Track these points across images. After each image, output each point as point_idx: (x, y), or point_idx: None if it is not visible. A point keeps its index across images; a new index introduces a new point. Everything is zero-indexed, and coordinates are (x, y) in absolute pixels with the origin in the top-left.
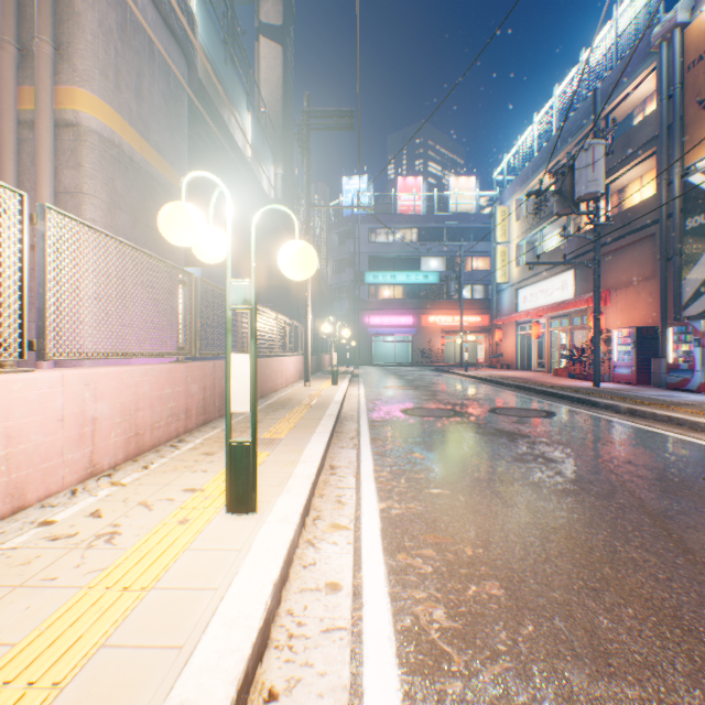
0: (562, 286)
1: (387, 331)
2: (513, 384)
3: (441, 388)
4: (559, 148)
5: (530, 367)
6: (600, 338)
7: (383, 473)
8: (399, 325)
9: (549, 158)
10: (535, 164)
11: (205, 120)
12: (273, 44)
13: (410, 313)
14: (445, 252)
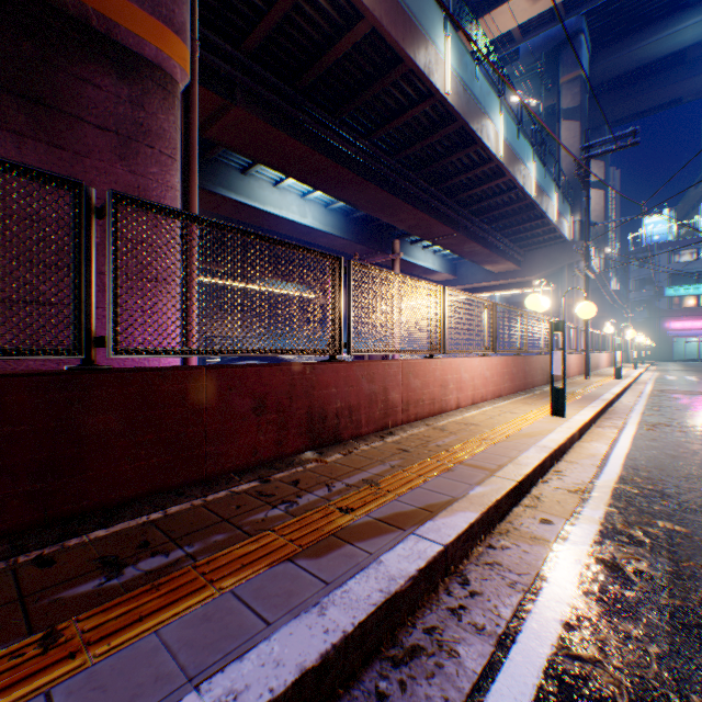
0: None
1: (687, 333)
2: None
3: None
4: None
5: None
6: None
7: (658, 372)
8: (701, 328)
9: None
10: None
11: None
12: (597, 191)
13: None
14: None
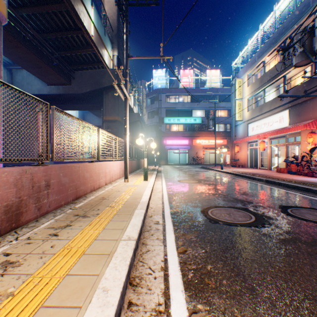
0: (280, 120)
1: (175, 147)
2: (264, 179)
3: (215, 181)
4: (278, 39)
5: (255, 166)
6: (316, 149)
7: None
8: (181, 144)
9: (270, 46)
10: (261, 52)
11: (58, 1)
12: None
13: (187, 138)
14: (205, 107)
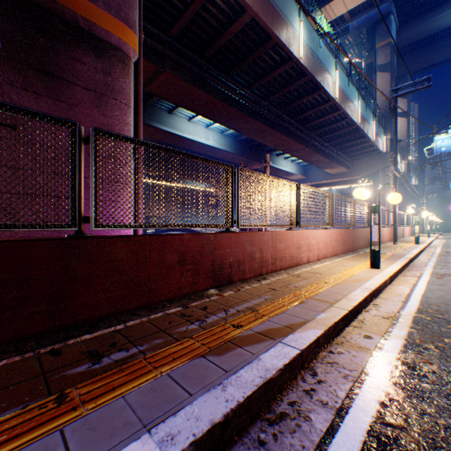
0: None
1: None
2: None
3: None
4: None
5: None
6: None
7: (444, 240)
8: None
9: None
10: None
11: None
12: (401, 119)
13: None
14: None
